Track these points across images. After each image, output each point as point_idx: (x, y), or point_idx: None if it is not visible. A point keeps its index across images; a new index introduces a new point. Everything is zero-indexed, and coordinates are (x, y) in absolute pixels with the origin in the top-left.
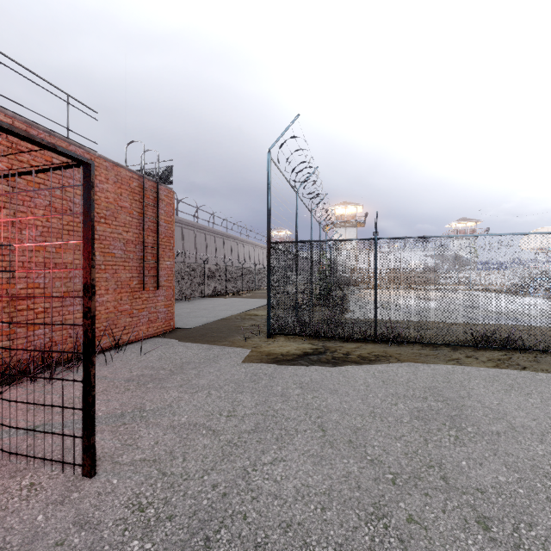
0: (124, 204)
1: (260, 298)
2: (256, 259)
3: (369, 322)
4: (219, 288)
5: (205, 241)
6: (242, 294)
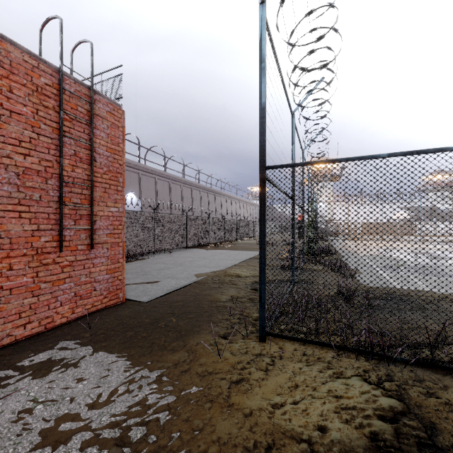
0: (18, 108)
1: (242, 249)
2: (237, 212)
3: (407, 297)
4: (201, 239)
5: (191, 195)
6: (224, 244)
